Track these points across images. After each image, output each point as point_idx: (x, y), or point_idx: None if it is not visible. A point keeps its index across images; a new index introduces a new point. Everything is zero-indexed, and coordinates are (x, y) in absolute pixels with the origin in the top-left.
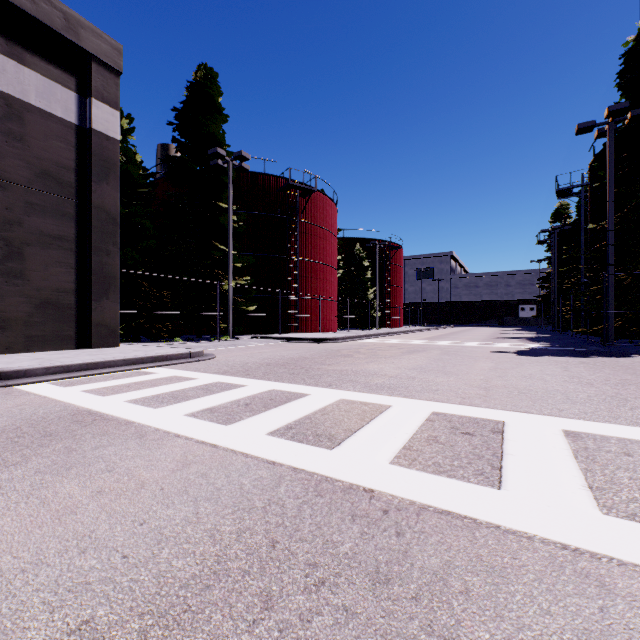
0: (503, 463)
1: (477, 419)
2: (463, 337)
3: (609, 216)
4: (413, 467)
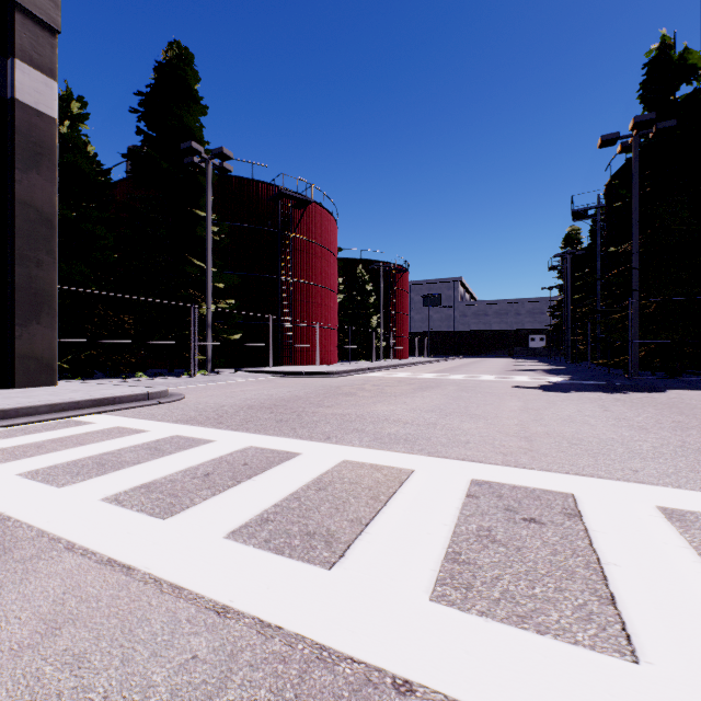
0: (611, 586)
1: (536, 491)
2: (476, 369)
3: (634, 237)
4: (472, 607)
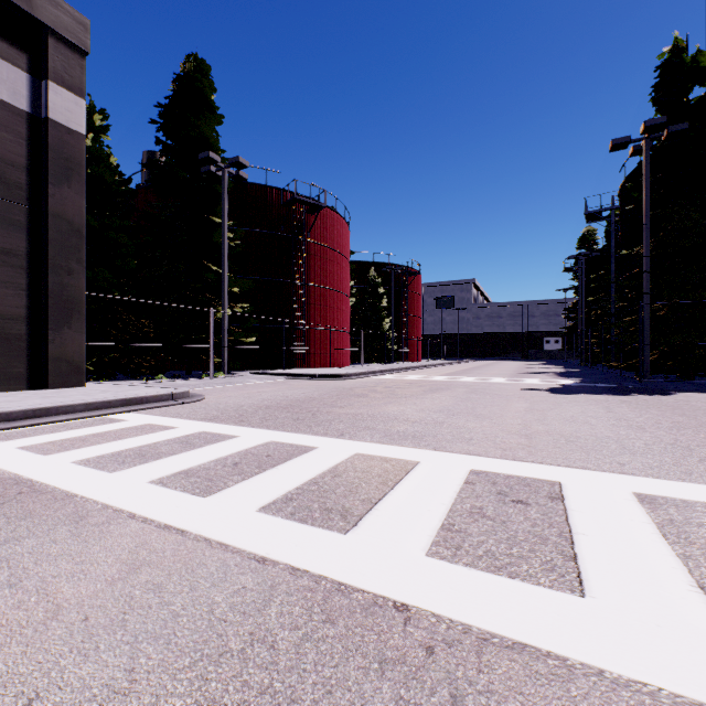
0: (576, 549)
1: (527, 479)
2: (488, 372)
3: (645, 241)
4: (459, 560)
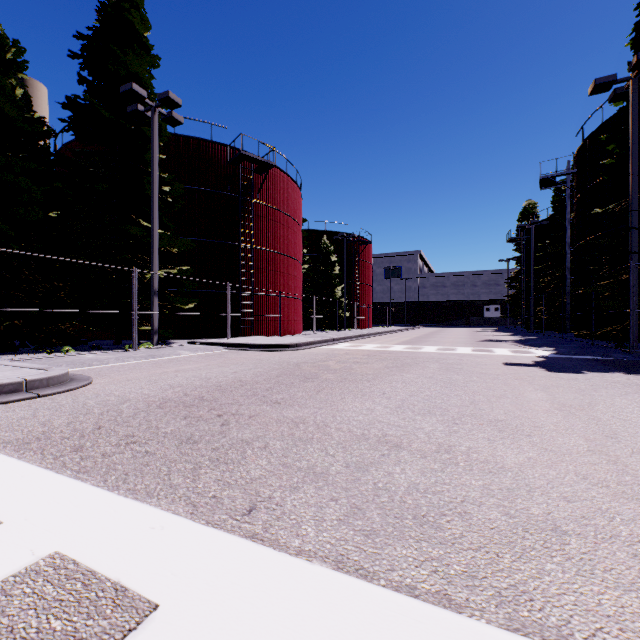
0: None
1: None
2: (445, 340)
3: (632, 193)
4: None
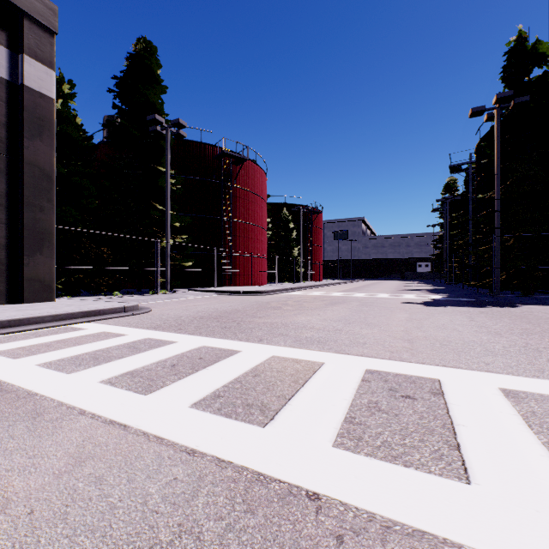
0: (458, 439)
1: (412, 377)
2: (375, 289)
3: (496, 187)
4: (361, 451)
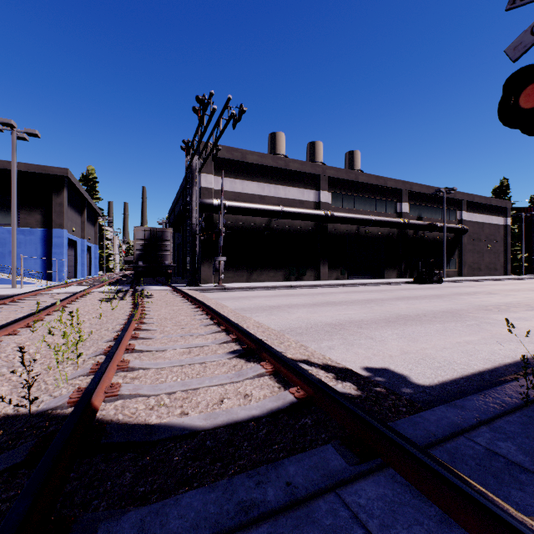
0: None
1: None
2: None
3: None
4: None
